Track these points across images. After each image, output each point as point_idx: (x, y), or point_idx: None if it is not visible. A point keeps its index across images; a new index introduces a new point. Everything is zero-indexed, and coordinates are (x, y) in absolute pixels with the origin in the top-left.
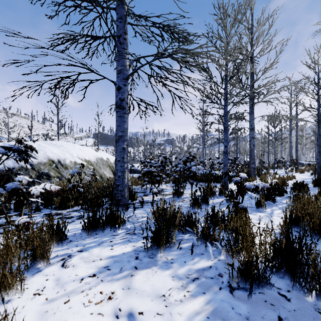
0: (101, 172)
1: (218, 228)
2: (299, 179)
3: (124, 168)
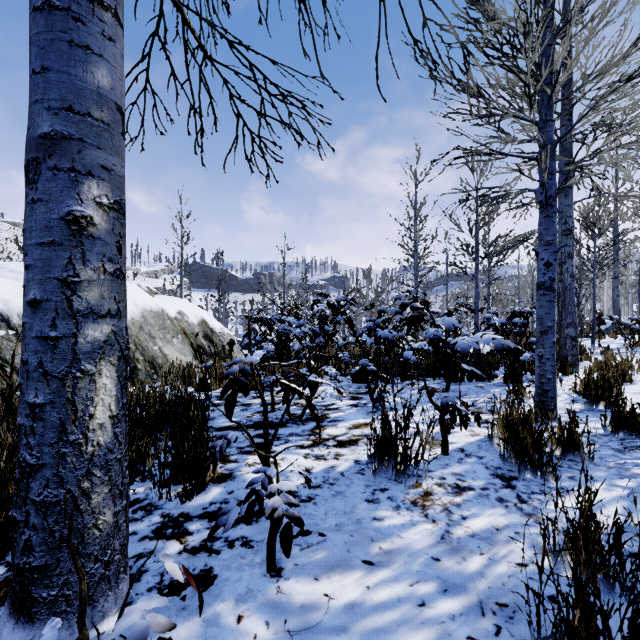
0: (152, 350)
1: None
2: None
3: (74, 352)
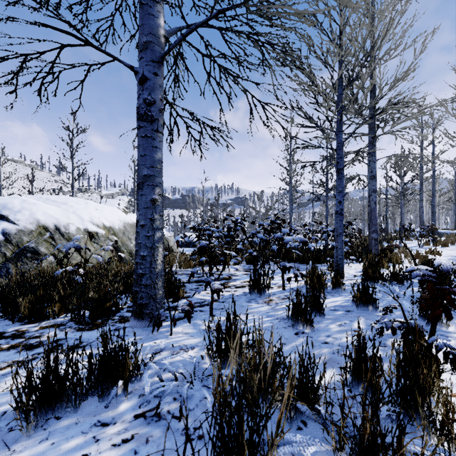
0: (130, 246)
1: (413, 439)
2: (447, 257)
3: (153, 240)
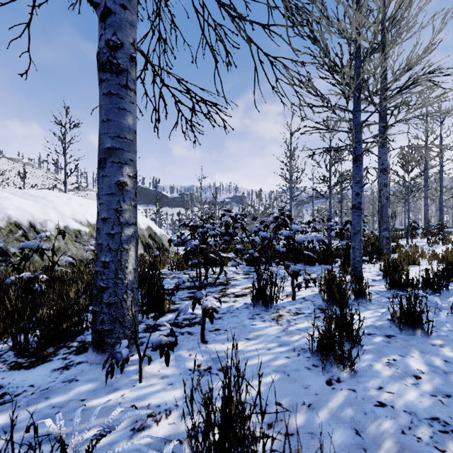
0: None
1: None
2: None
3: (120, 240)
